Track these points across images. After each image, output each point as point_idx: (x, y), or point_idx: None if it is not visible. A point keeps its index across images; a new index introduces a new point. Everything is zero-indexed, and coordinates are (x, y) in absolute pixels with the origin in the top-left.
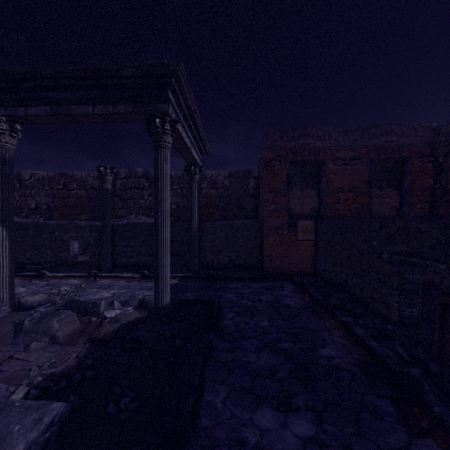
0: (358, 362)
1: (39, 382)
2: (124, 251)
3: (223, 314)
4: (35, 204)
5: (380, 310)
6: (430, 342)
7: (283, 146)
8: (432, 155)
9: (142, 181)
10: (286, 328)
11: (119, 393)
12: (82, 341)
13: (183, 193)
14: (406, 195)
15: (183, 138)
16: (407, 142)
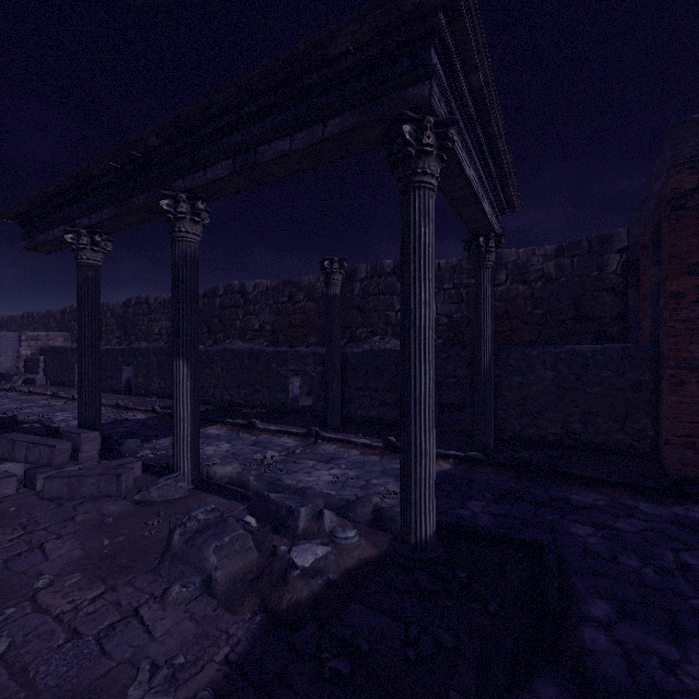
0: None
1: None
2: (361, 397)
3: (576, 598)
4: (259, 324)
5: None
6: None
7: None
8: None
9: (391, 280)
10: None
11: None
12: (250, 606)
13: (459, 295)
14: None
15: (463, 169)
16: None
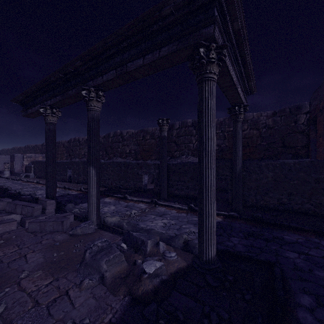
0: None
1: None
2: (176, 184)
3: (292, 293)
4: (128, 150)
5: None
6: None
7: None
8: None
9: (191, 129)
10: None
11: None
12: (123, 291)
13: (224, 135)
14: None
15: (229, 71)
16: None
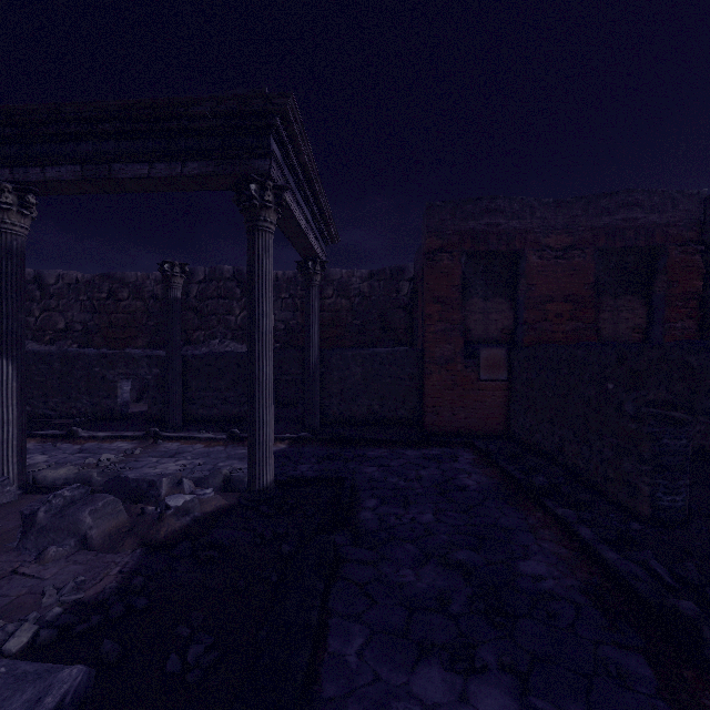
0: (585, 586)
1: (55, 616)
2: (202, 397)
3: (360, 501)
4: (64, 322)
5: (618, 497)
6: (707, 554)
7: (456, 228)
8: (702, 240)
9: (231, 285)
10: (463, 525)
11: (187, 636)
12: (130, 545)
13: (295, 304)
14: (657, 306)
15: (294, 215)
16: (660, 220)
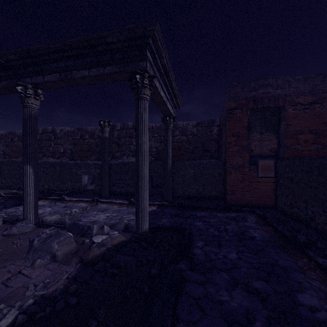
0: None
1: (28, 305)
2: (118, 183)
3: (194, 242)
4: (63, 149)
5: None
6: None
7: (245, 96)
8: None
9: (131, 131)
10: (255, 262)
11: None
12: (75, 261)
13: (161, 139)
14: None
15: (159, 92)
16: None
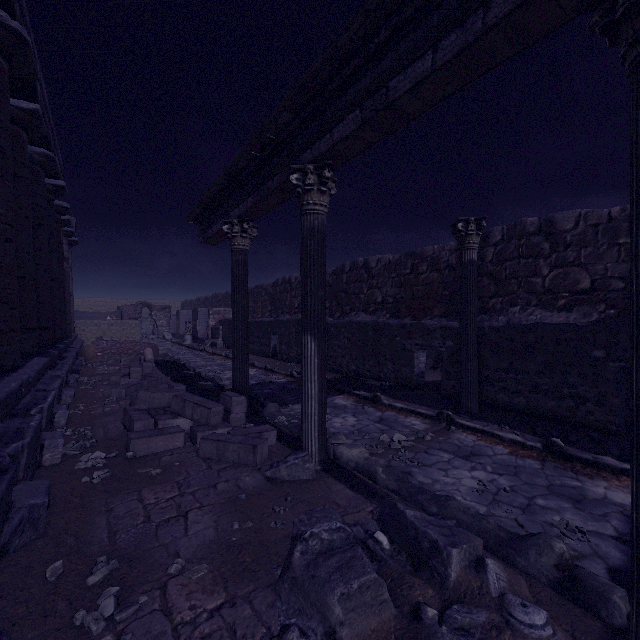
0: None
1: None
2: (502, 379)
3: None
4: (381, 297)
5: None
6: None
7: None
8: None
9: (535, 240)
10: None
11: None
12: None
13: None
14: None
15: None
16: None
